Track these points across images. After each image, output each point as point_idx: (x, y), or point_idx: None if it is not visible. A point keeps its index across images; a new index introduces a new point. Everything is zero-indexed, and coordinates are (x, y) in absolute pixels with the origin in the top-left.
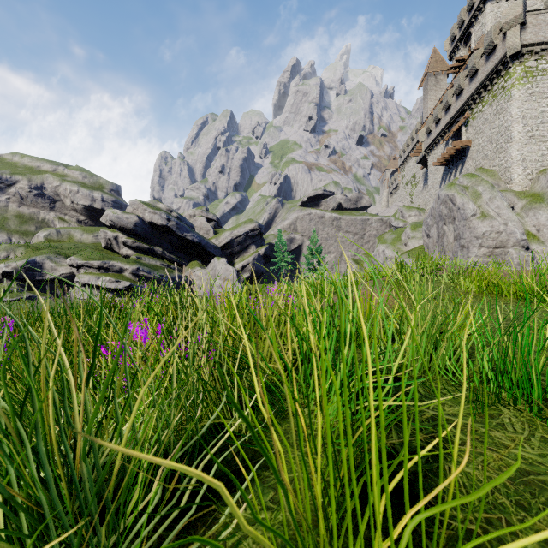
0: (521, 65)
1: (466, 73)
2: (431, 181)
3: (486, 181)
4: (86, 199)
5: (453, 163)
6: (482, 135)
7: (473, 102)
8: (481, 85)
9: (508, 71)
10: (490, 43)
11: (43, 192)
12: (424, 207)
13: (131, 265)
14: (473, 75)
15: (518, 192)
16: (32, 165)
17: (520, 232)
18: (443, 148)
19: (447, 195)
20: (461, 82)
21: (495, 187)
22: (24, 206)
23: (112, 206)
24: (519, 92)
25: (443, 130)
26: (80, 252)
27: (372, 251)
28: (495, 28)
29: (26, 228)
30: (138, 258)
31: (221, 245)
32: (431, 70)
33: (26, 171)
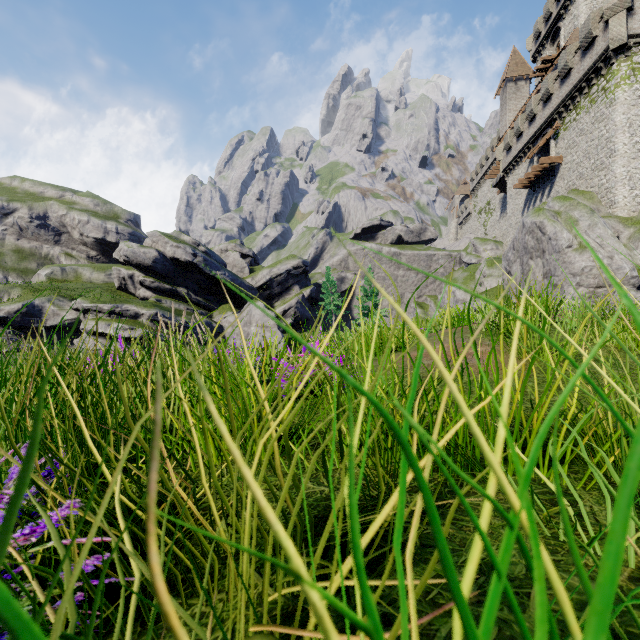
0: (628, 61)
1: (555, 74)
2: (510, 208)
3: (584, 204)
4: (98, 230)
5: (539, 185)
6: (576, 150)
7: (565, 109)
8: (575, 87)
9: (610, 69)
10: (587, 34)
11: (46, 222)
12: (501, 240)
13: (148, 310)
14: (564, 76)
15: (623, 218)
16: (34, 191)
17: (629, 267)
18: (527, 167)
19: (534, 223)
20: (549, 85)
21: (595, 211)
22: (24, 239)
23: (129, 239)
24: (624, 95)
25: (527, 145)
26: (89, 293)
27: (438, 292)
28: (594, 16)
29: (26, 265)
30: (157, 300)
31: (258, 285)
32: (511, 75)
33: (26, 198)
